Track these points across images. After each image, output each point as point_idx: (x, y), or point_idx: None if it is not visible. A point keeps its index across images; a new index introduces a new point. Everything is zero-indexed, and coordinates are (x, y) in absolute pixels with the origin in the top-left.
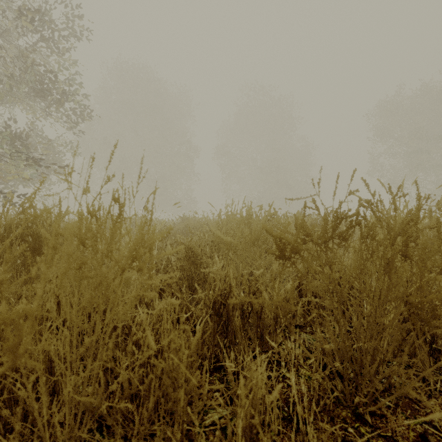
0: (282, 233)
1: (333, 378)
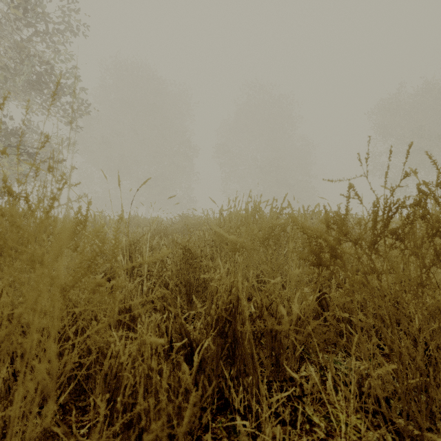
0: (319, 230)
1: (378, 424)
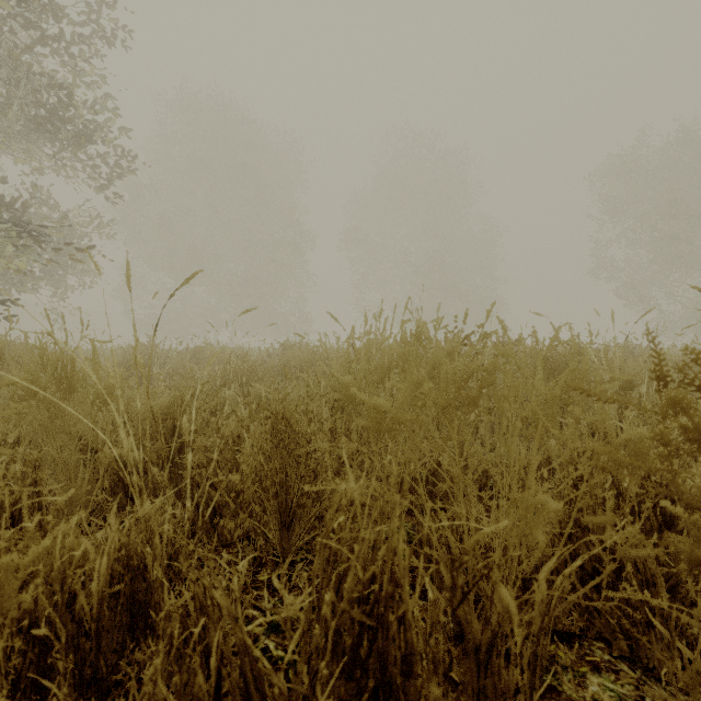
0: None
1: None
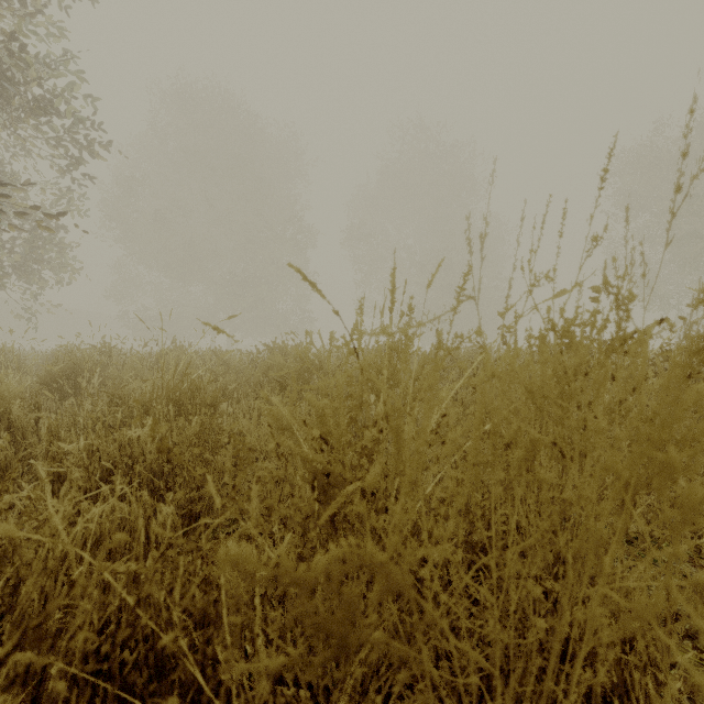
0: None
1: None
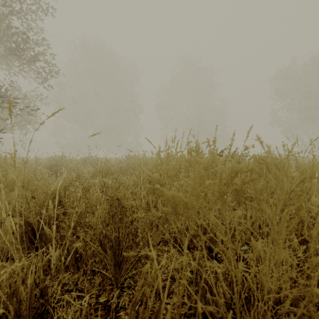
0: None
1: None
